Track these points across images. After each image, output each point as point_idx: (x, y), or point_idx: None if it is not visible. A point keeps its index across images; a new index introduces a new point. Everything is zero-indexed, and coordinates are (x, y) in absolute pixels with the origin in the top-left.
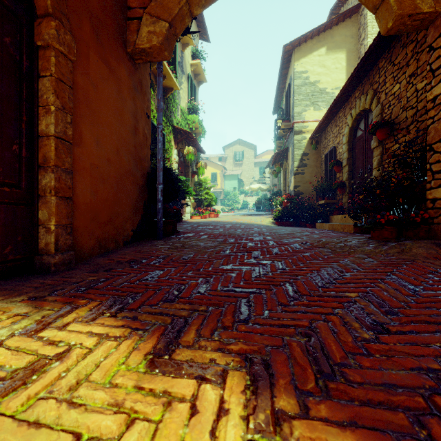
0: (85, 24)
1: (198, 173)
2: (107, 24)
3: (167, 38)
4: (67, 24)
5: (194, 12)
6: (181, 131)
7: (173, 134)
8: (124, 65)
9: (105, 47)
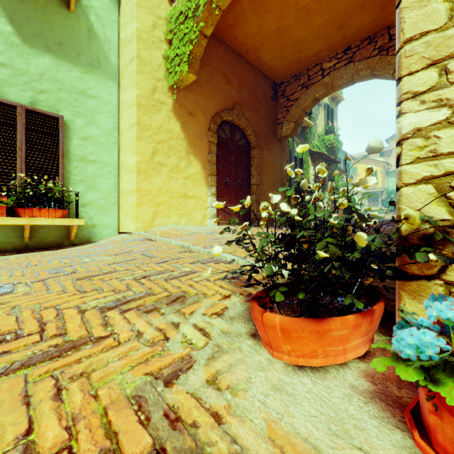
0: (262, 141)
1: (333, 180)
2: (270, 134)
3: (294, 128)
4: (258, 147)
5: (307, 111)
6: (316, 153)
7: (310, 155)
8: (276, 145)
9: (269, 144)
